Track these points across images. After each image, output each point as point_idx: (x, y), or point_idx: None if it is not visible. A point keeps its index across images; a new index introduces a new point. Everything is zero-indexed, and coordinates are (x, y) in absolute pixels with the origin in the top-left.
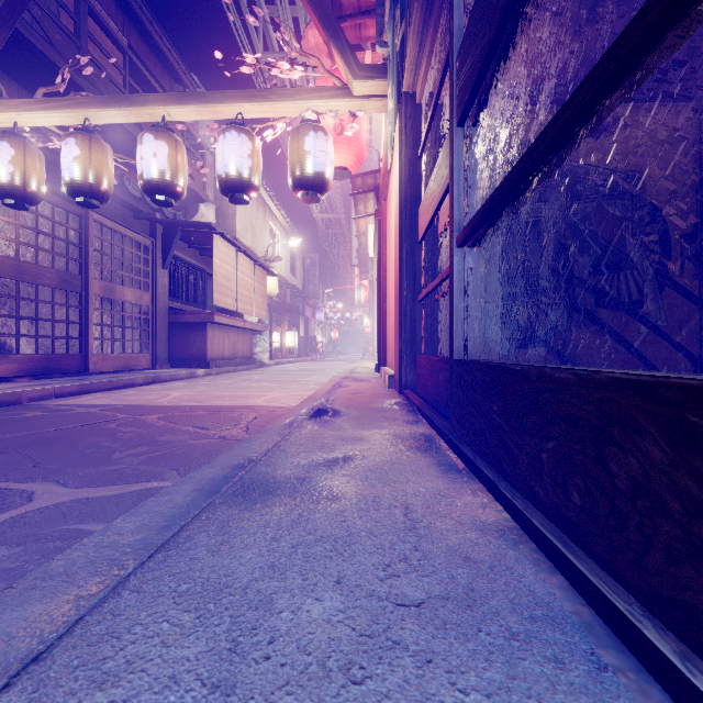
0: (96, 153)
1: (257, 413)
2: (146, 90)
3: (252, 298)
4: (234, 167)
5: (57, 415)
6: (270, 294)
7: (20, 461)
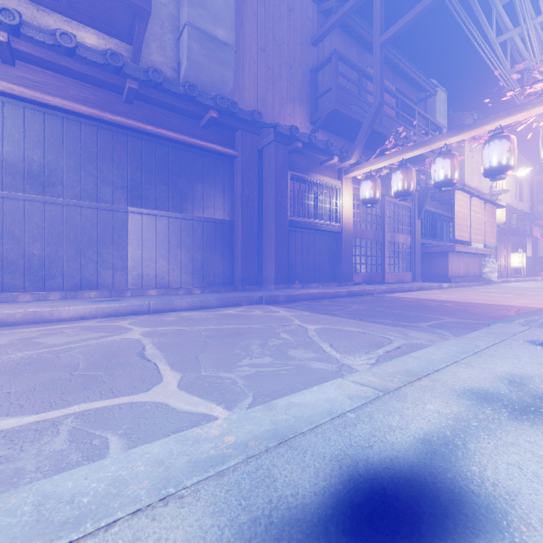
0: (408, 174)
1: (517, 308)
2: (401, 107)
3: (482, 229)
4: (496, 161)
5: (400, 300)
6: (496, 223)
7: (419, 311)
